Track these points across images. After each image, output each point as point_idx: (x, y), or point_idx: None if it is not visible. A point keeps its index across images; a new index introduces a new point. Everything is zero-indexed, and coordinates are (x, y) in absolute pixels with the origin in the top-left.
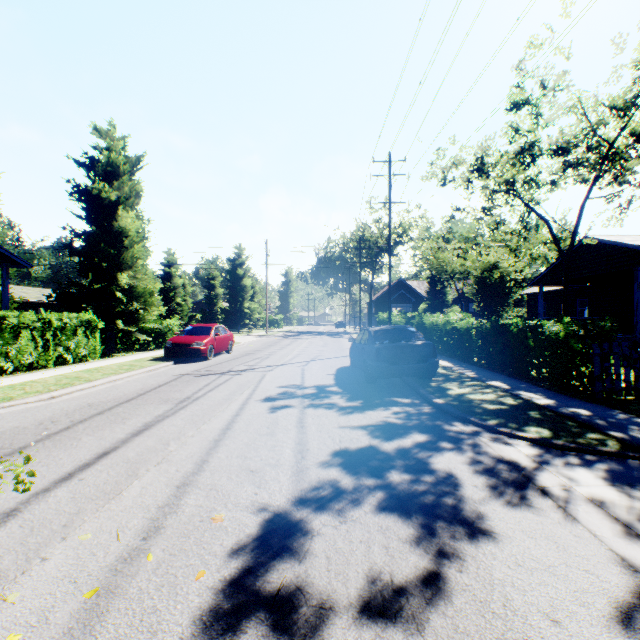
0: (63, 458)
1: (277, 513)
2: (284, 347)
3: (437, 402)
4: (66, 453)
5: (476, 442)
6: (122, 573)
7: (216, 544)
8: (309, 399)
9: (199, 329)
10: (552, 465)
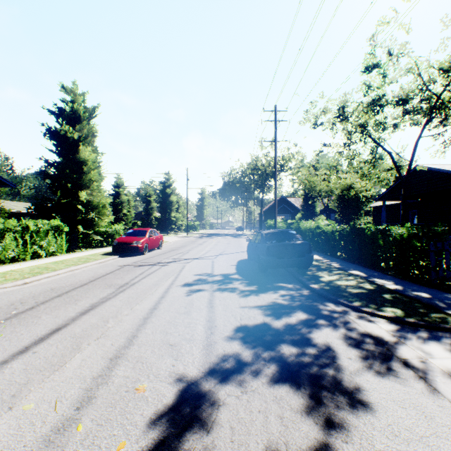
0: (23, 333)
1: (190, 384)
2: (199, 245)
3: (313, 287)
4: (27, 329)
5: (346, 320)
6: (54, 444)
7: (137, 414)
8: (217, 284)
9: (138, 232)
10: (408, 340)
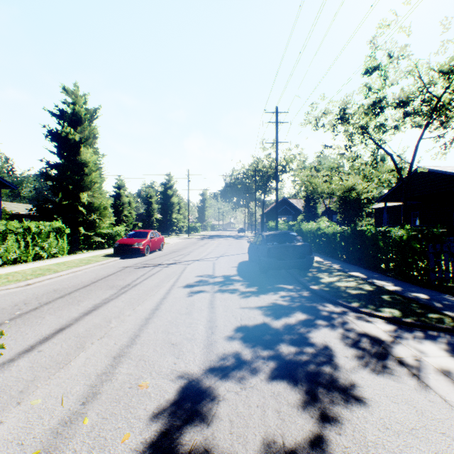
0: (28, 333)
1: (191, 380)
2: (201, 246)
3: (313, 288)
4: (31, 329)
5: (344, 320)
6: (61, 436)
7: (140, 408)
8: (218, 286)
9: (139, 233)
10: (404, 339)
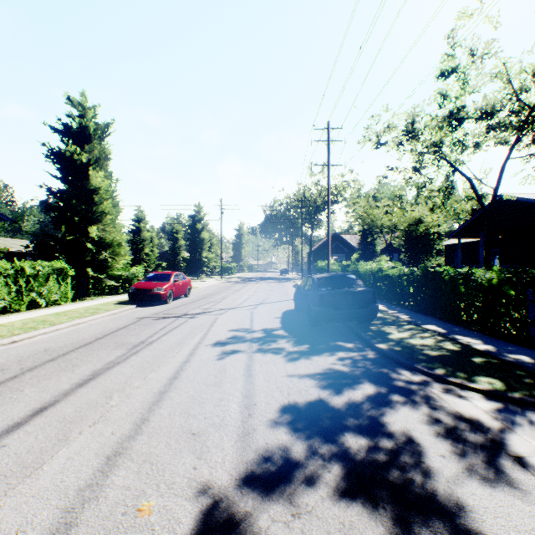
0: None
1: (217, 500)
2: (236, 291)
3: (380, 347)
4: (0, 409)
5: (428, 394)
6: None
7: None
8: (257, 343)
9: (160, 276)
10: (518, 425)
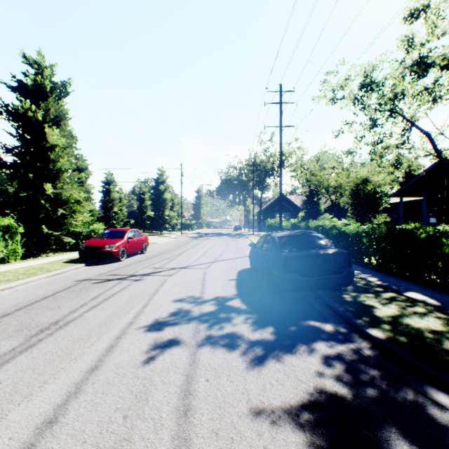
0: None
1: None
2: (192, 247)
3: (377, 337)
4: None
5: None
6: None
7: None
8: (206, 325)
9: (114, 233)
10: None
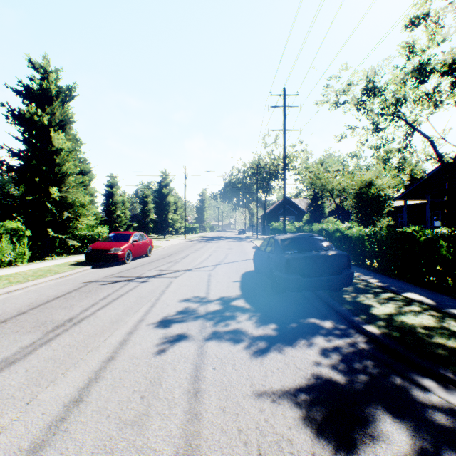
0: None
1: None
2: (196, 250)
3: (372, 332)
4: None
5: None
6: None
7: None
8: (212, 322)
9: (119, 236)
10: None
